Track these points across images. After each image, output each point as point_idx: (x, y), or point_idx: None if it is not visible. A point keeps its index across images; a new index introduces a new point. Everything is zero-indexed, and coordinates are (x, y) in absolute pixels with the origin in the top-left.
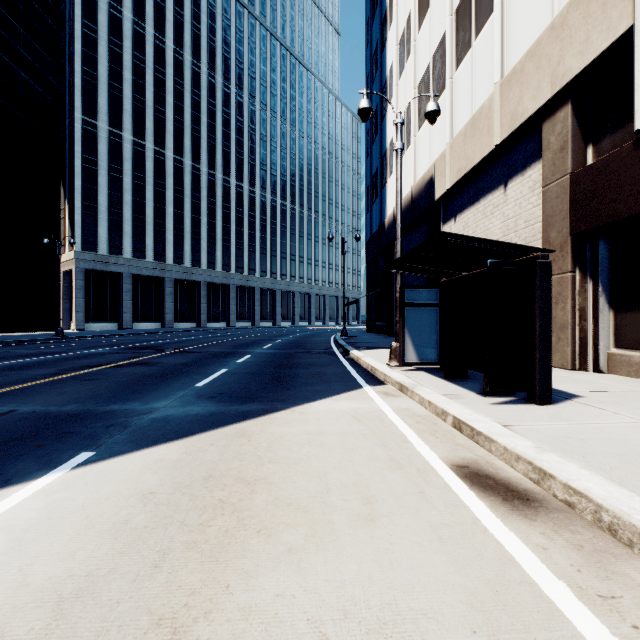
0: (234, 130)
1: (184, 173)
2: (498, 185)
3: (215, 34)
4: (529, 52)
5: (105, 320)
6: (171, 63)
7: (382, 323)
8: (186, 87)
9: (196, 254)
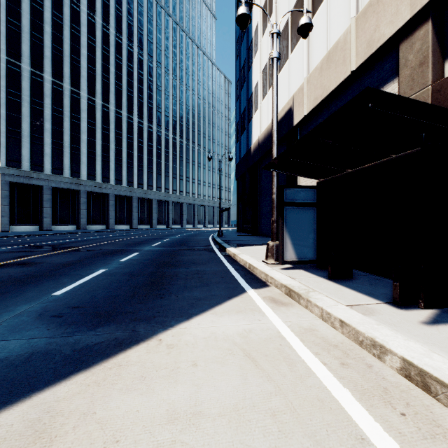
0: (136, 80)
1: (96, 110)
2: None
3: (121, 5)
4: None
5: (28, 223)
6: (85, 23)
7: (248, 225)
8: (97, 43)
9: (106, 173)
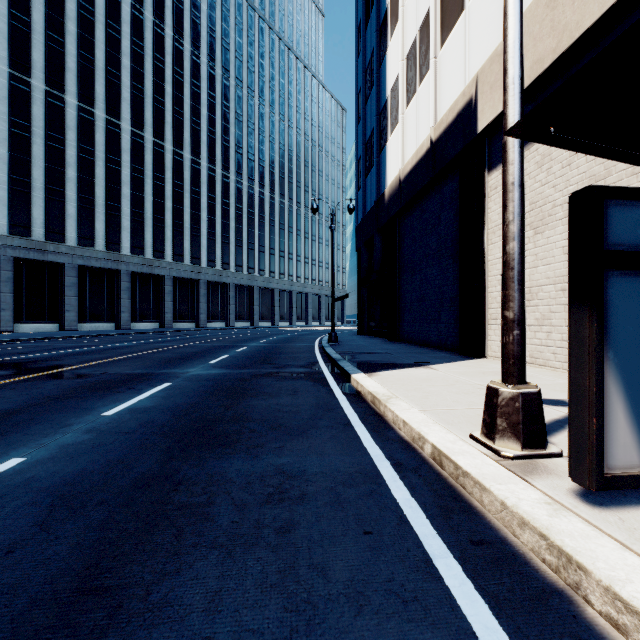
0: (205, 106)
1: (144, 150)
2: None
3: None
4: None
5: (42, 320)
6: (128, 20)
7: (378, 323)
8: (147, 50)
9: (159, 244)
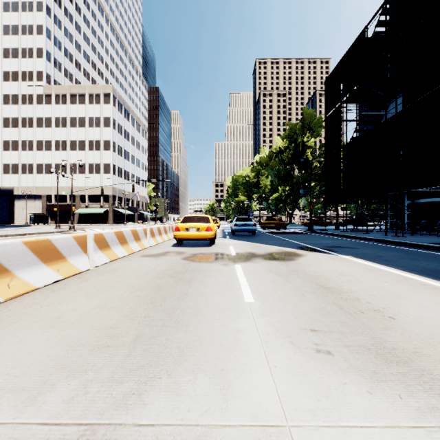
0: None
1: None
2: (33, 199)
3: None
4: (41, 187)
5: None
6: None
7: None
8: None
9: None
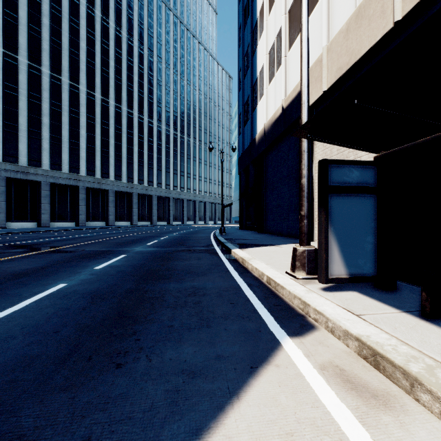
0: (136, 74)
1: (95, 104)
2: None
3: None
4: None
5: (25, 220)
6: (84, 16)
7: (252, 222)
8: (97, 37)
9: (105, 168)
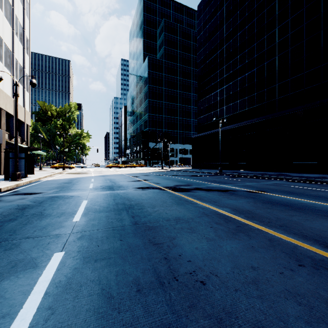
0: None
1: None
2: None
3: None
4: None
5: None
6: None
7: None
8: None
9: None
